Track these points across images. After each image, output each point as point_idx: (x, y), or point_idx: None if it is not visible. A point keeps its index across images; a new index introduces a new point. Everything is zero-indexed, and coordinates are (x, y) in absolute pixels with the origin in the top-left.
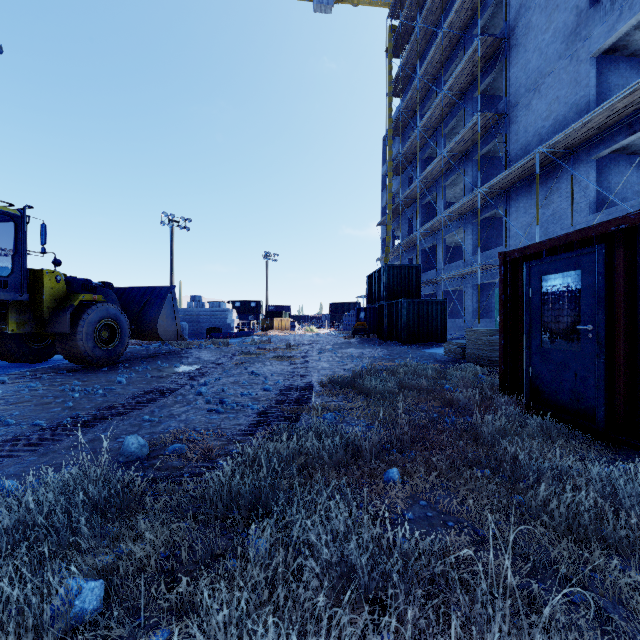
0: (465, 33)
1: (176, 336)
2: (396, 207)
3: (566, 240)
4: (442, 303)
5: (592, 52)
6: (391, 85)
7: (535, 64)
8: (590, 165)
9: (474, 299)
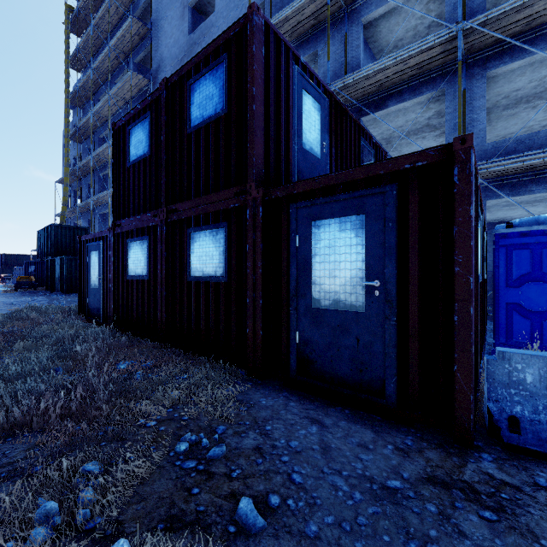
0: (129, 57)
1: None
2: (75, 171)
3: (95, 236)
4: None
5: None
6: (68, 59)
7: None
8: None
9: None
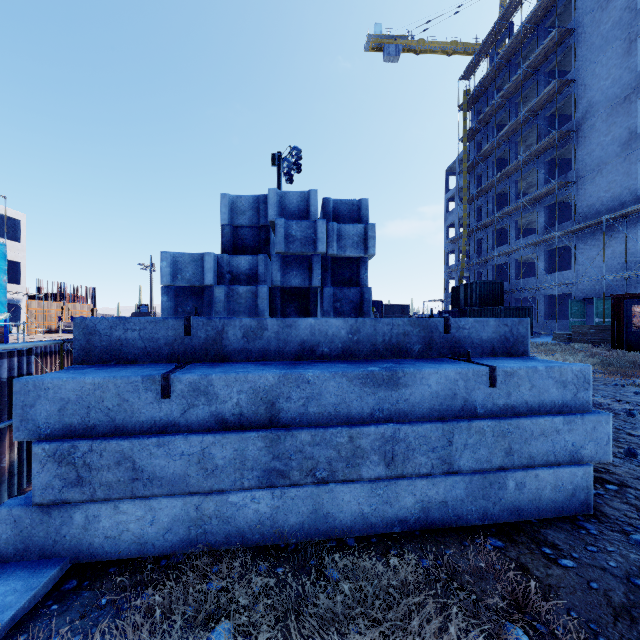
0: (538, 114)
1: None
2: (468, 231)
3: None
4: (529, 309)
5: (639, 159)
6: (466, 137)
7: (598, 154)
8: (638, 227)
9: (545, 305)
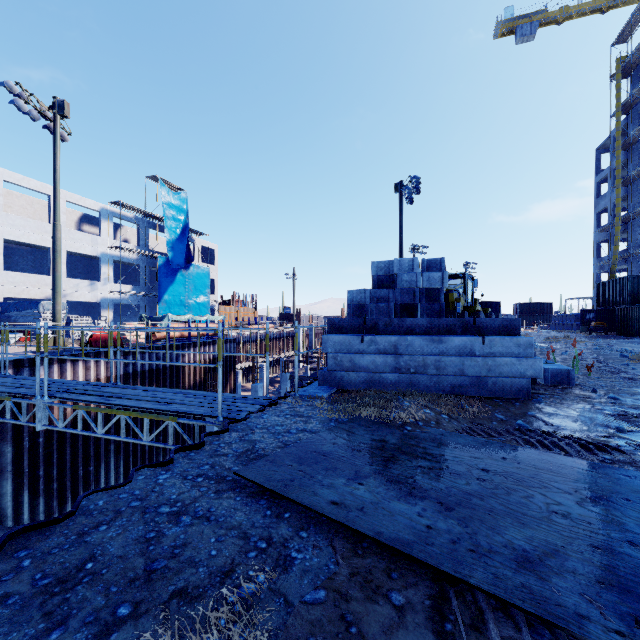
0: None
1: None
2: (623, 218)
3: None
4: None
5: None
6: (619, 111)
7: None
8: None
9: None
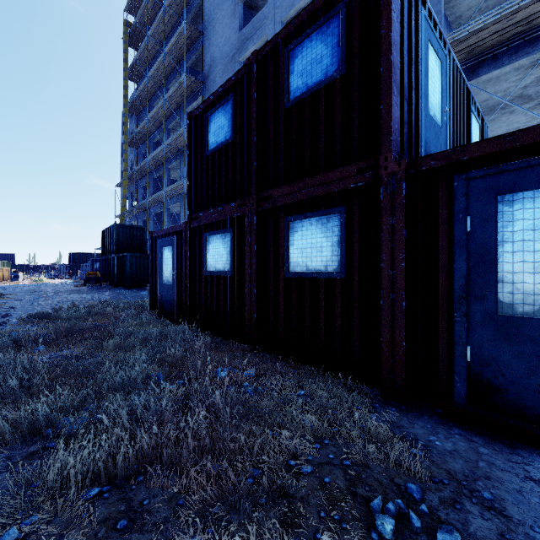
0: (181, 62)
1: None
2: (132, 175)
3: (168, 231)
4: None
5: None
6: (127, 71)
7: None
8: None
9: None
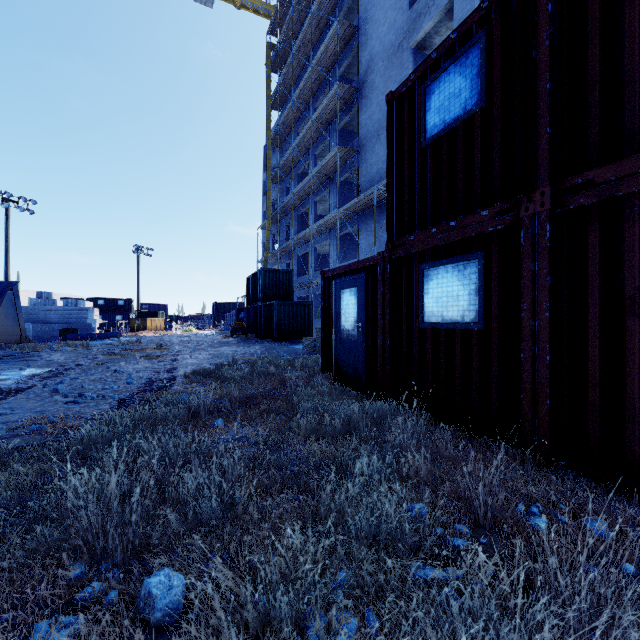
0: (330, 73)
1: (19, 338)
2: (275, 214)
3: (351, 267)
4: (309, 305)
5: None
6: (270, 99)
7: (377, 117)
8: None
9: None
